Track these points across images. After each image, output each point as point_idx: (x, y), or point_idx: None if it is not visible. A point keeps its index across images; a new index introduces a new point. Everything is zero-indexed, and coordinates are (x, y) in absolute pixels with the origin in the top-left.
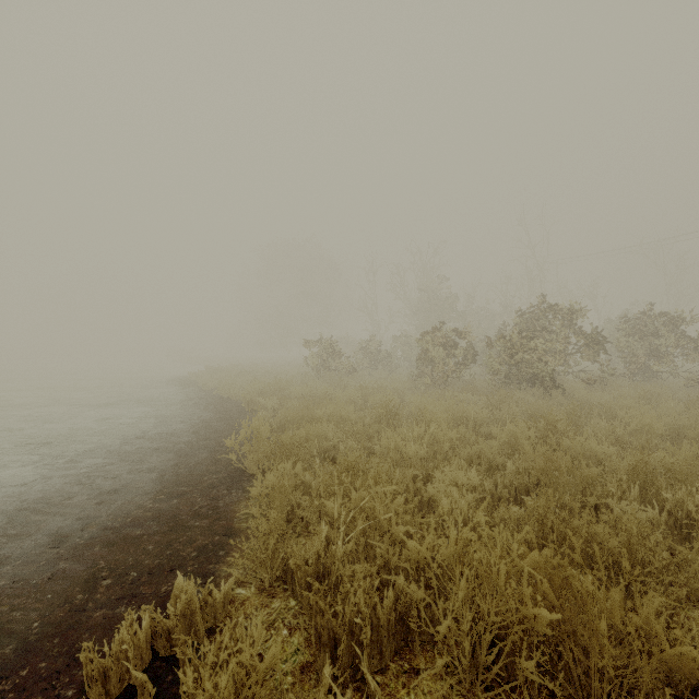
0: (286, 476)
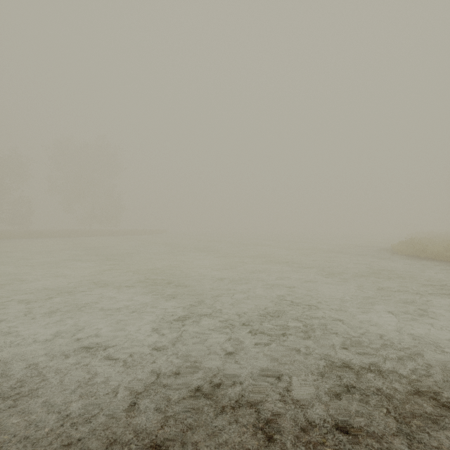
0: (414, 240)
